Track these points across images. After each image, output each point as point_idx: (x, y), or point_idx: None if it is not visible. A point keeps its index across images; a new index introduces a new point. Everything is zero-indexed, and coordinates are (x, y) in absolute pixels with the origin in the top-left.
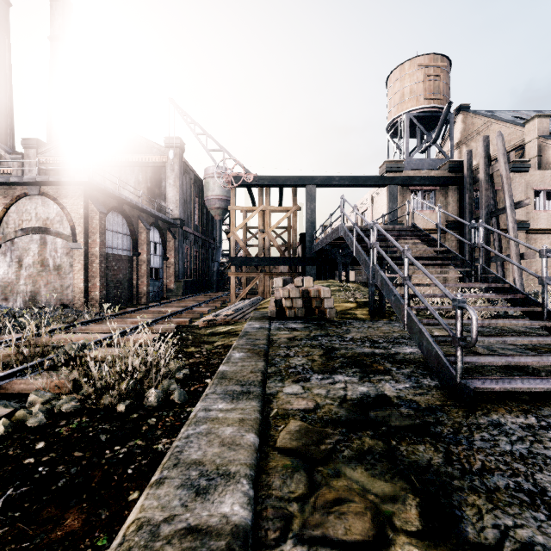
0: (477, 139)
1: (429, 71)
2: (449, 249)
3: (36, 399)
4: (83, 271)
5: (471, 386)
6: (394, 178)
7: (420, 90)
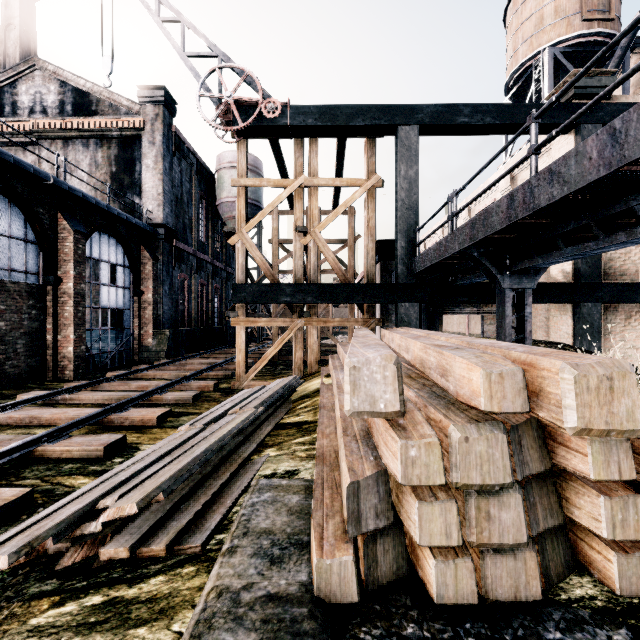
0: None
1: None
2: None
3: None
4: None
5: None
6: (595, 108)
7: (574, 7)
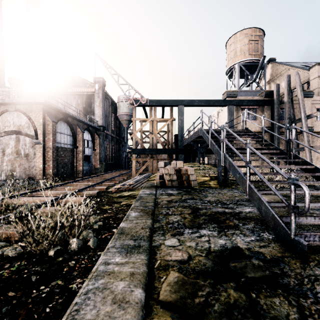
0: (280, 78)
1: (251, 38)
2: (271, 143)
3: None
4: (42, 157)
5: (304, 243)
6: (232, 101)
7: (246, 49)
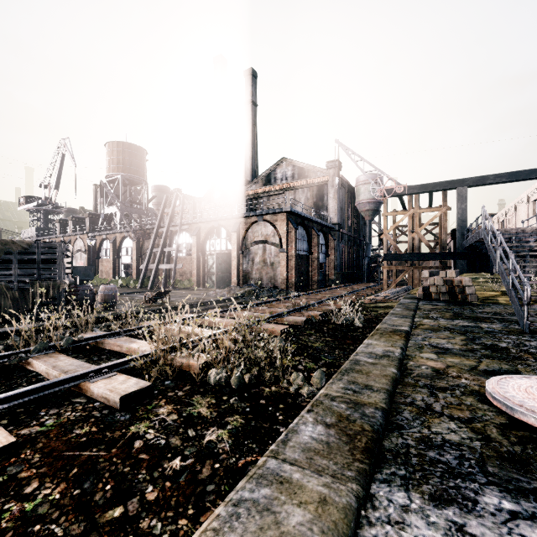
0: None
1: None
2: None
3: (312, 317)
4: (286, 266)
5: (527, 323)
6: None
7: None
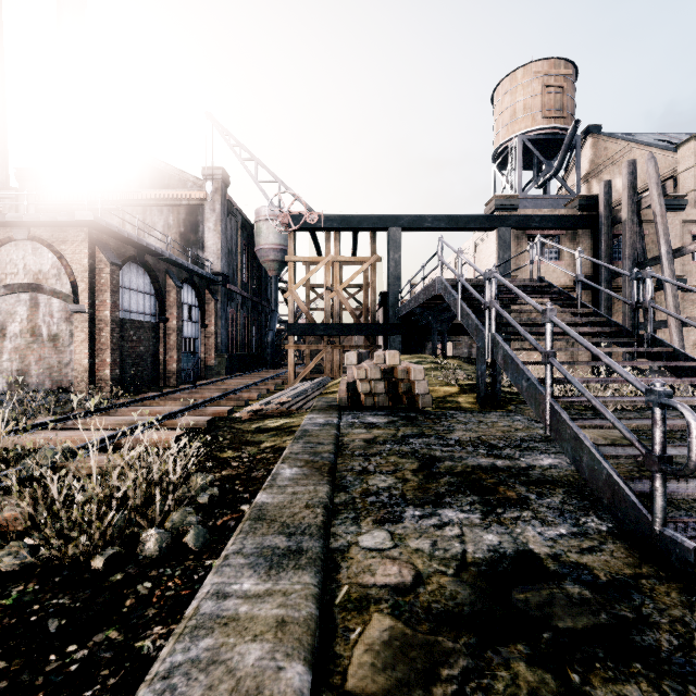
0: (612, 169)
1: (548, 81)
2: (597, 311)
3: None
4: (87, 343)
5: (687, 544)
6: (506, 219)
7: (537, 106)
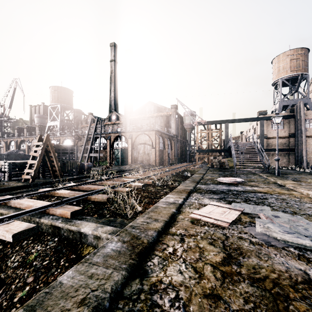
0: None
1: (293, 57)
2: (257, 149)
3: (173, 173)
4: (155, 155)
5: (235, 171)
6: (262, 118)
7: (288, 67)
